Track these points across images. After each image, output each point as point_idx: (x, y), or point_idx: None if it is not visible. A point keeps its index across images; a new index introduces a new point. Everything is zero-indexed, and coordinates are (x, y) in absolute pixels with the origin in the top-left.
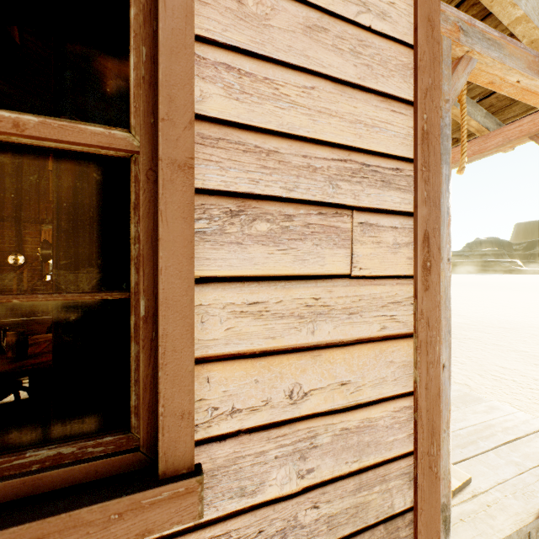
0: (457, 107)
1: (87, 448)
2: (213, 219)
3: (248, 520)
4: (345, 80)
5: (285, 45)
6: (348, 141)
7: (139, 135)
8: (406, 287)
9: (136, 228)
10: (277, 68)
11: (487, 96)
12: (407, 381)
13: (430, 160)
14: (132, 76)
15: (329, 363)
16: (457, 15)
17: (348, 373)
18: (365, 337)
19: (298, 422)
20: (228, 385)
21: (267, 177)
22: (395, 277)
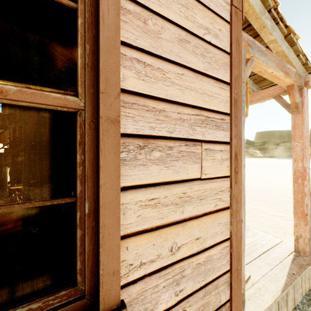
0: None
1: (48, 301)
2: (130, 151)
3: None
4: (198, 70)
5: (168, 49)
6: (199, 104)
7: (83, 99)
8: (226, 182)
9: (81, 157)
10: (164, 62)
11: (253, 74)
12: (227, 232)
13: (238, 114)
14: (79, 61)
15: (190, 228)
16: (248, 37)
17: (199, 232)
18: (208, 211)
19: (175, 264)
20: (138, 249)
21: (159, 125)
22: (221, 177)
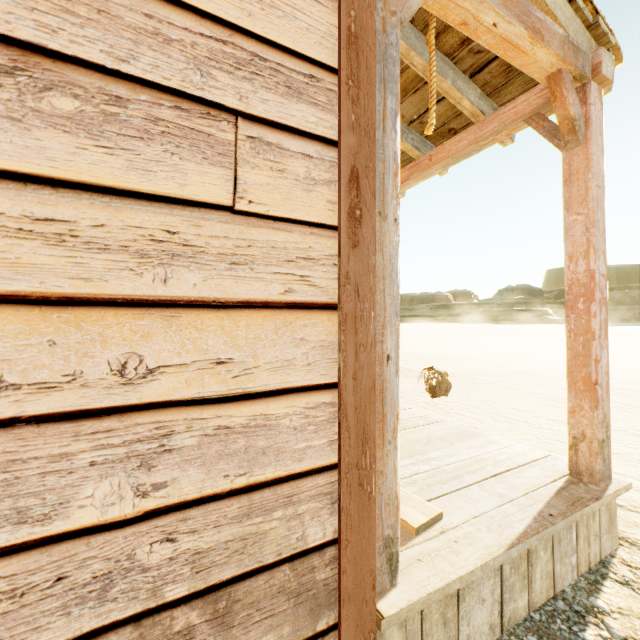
0: (446, 79)
1: None
2: None
3: (33, 560)
4: None
5: None
6: (229, 16)
7: None
8: (326, 241)
9: None
10: None
11: (479, 70)
12: (327, 369)
13: (361, 74)
14: None
15: (196, 330)
16: None
17: (229, 348)
18: (260, 300)
19: (137, 412)
20: None
21: (74, 28)
22: (309, 224)
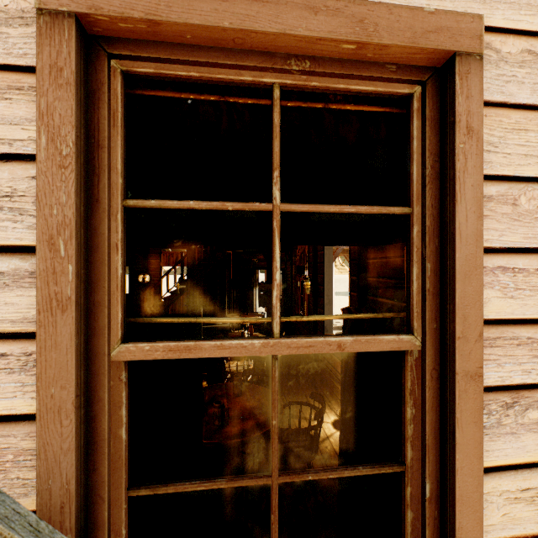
0: None
1: None
2: (491, 413)
3: None
4: None
5: None
6: None
7: (419, 335)
8: None
9: (411, 410)
10: None
11: None
12: None
13: None
14: (414, 285)
15: None
16: None
17: None
18: None
19: None
20: None
21: (537, 365)
22: None
